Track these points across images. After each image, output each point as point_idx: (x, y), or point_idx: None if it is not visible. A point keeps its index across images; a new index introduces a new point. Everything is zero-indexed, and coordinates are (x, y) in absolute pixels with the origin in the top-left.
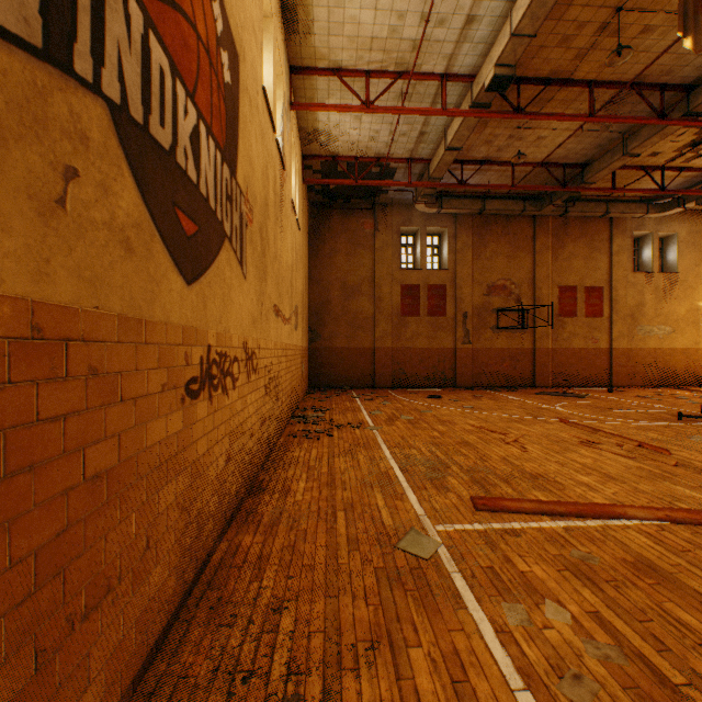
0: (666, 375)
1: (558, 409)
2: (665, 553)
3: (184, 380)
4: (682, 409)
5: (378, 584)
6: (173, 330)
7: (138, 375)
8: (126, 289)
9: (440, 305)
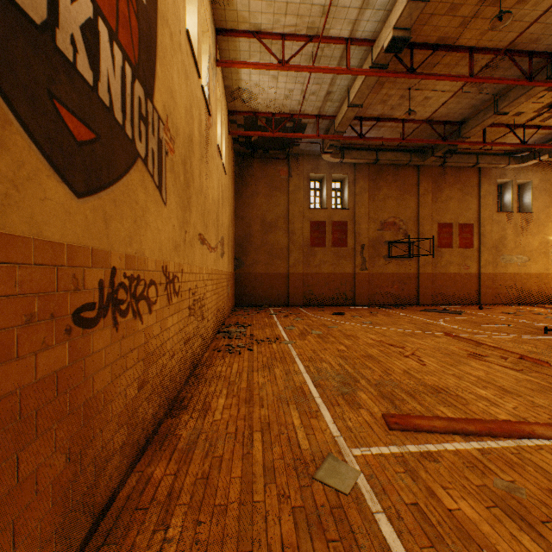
0: (523, 295)
1: (442, 324)
2: None
3: (71, 307)
4: (544, 324)
5: (297, 531)
6: (50, 248)
7: None
8: None
9: (342, 238)
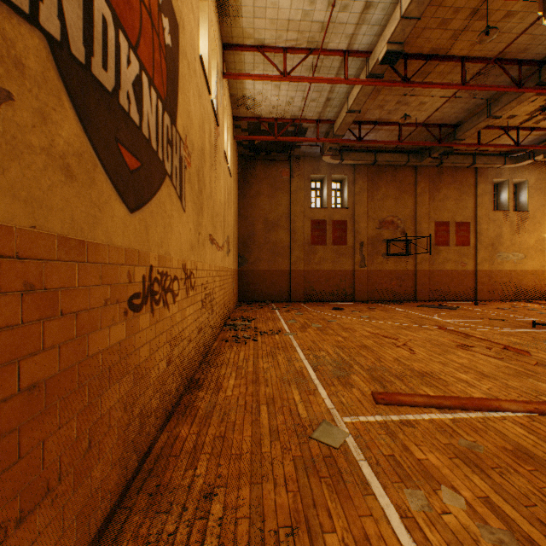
0: (519, 292)
1: (437, 319)
2: (538, 442)
3: (127, 295)
4: (535, 318)
5: (296, 471)
6: (116, 252)
7: (80, 291)
8: (67, 211)
9: (342, 236)
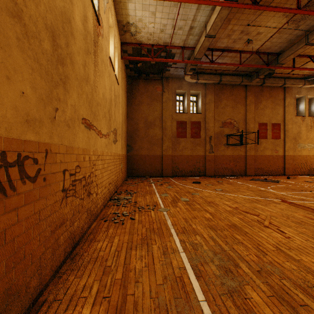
0: (311, 169)
1: (272, 191)
2: None
3: None
4: None
5: None
6: None
7: None
8: None
9: (197, 132)
